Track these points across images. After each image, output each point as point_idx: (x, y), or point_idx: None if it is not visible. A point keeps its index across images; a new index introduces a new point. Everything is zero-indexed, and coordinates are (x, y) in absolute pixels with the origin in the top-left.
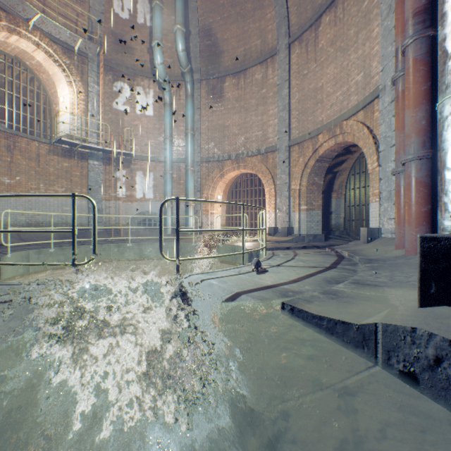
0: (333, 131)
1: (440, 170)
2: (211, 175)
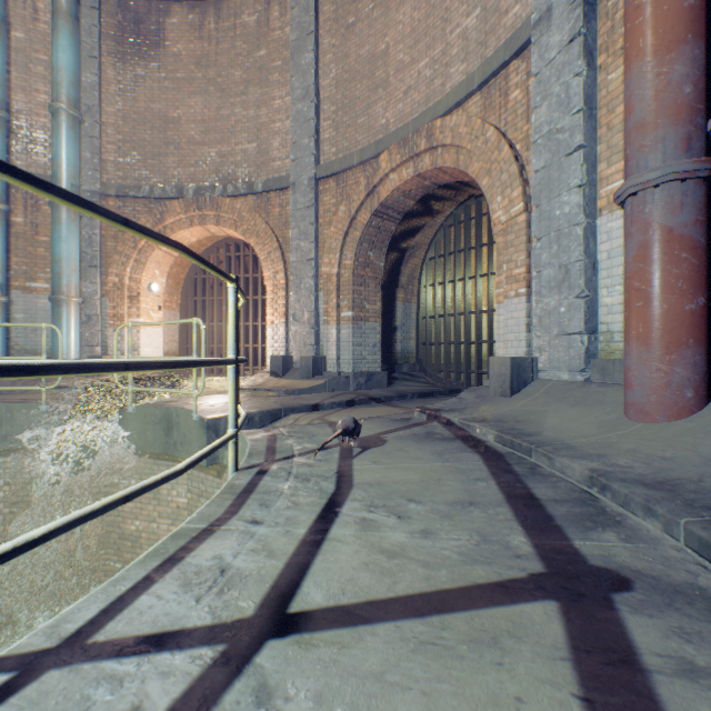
0: (413, 144)
1: None
2: None
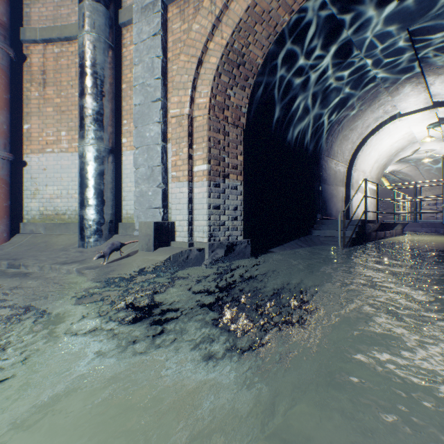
0: None
1: (89, 185)
2: None
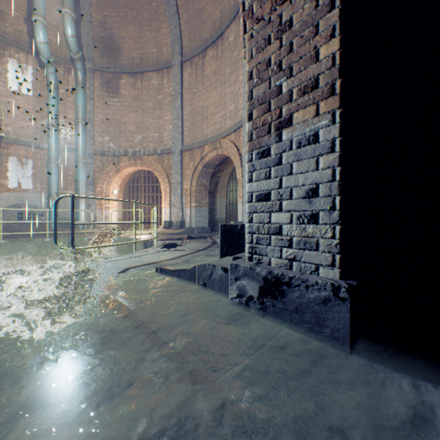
0: (215, 144)
1: None
2: (106, 168)
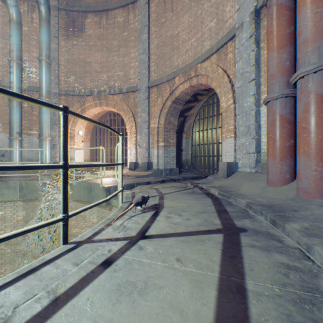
0: (189, 74)
1: None
2: (70, 108)
